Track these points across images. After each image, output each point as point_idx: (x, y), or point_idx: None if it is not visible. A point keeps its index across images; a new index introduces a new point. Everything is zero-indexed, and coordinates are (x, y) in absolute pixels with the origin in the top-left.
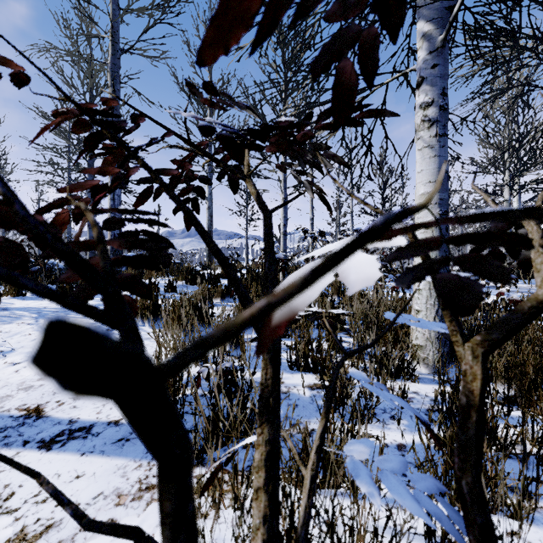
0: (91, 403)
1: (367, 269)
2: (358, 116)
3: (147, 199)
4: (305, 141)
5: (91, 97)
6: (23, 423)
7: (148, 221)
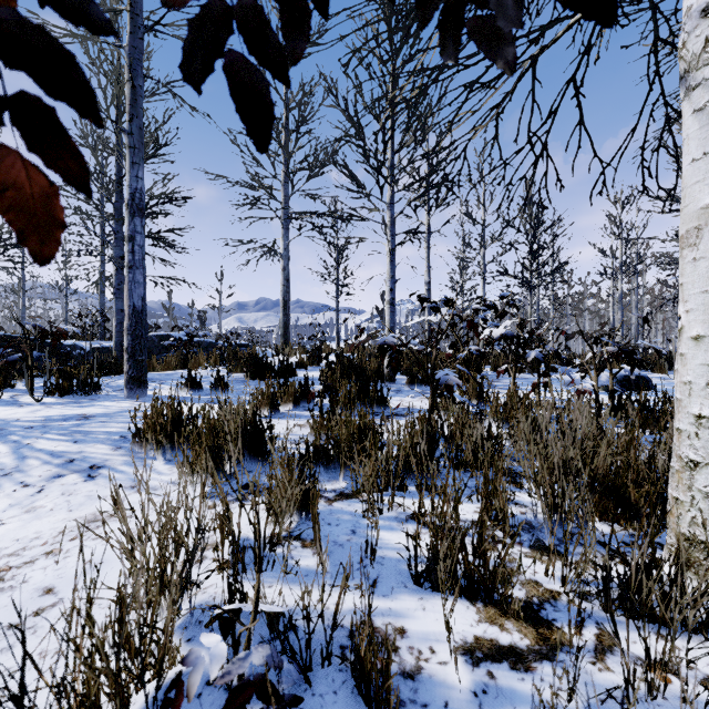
0: None
1: None
2: None
3: None
4: None
5: (118, 114)
6: None
7: None
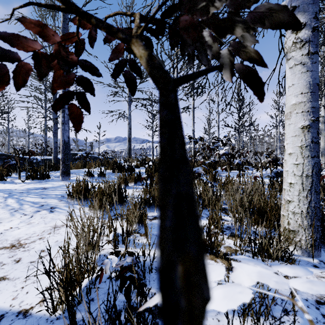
0: (12, 285)
1: None
2: None
3: (3, 86)
4: None
5: None
6: None
7: None
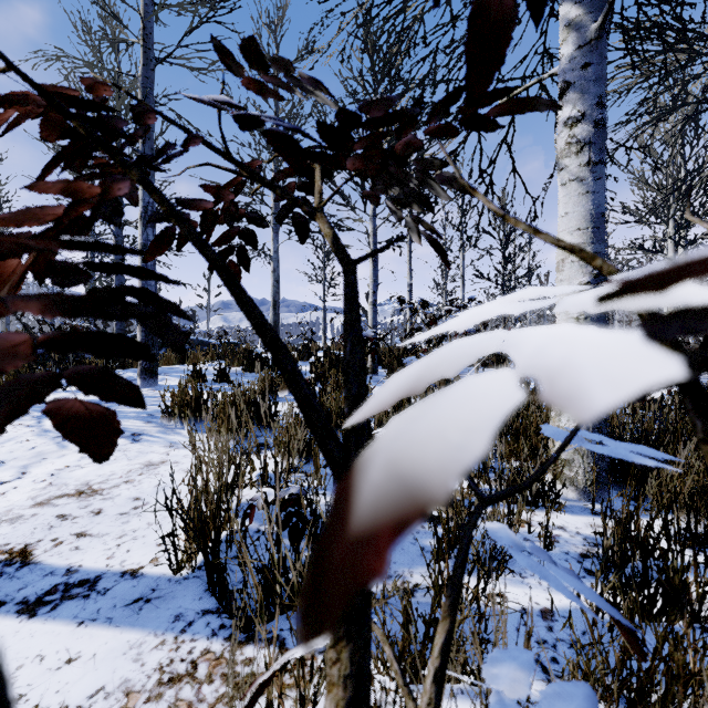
0: (100, 542)
1: (650, 371)
2: (493, 112)
3: (166, 247)
4: (408, 156)
5: None
6: (0, 573)
7: (130, 269)
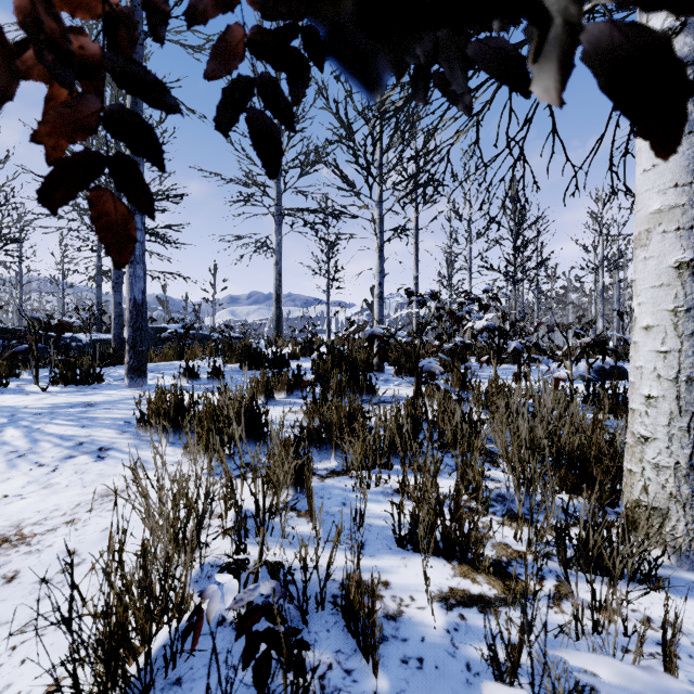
0: None
1: None
2: None
3: None
4: None
5: None
6: None
7: None
